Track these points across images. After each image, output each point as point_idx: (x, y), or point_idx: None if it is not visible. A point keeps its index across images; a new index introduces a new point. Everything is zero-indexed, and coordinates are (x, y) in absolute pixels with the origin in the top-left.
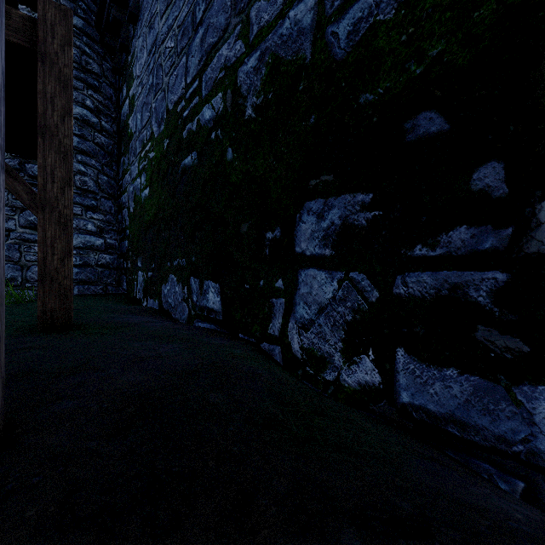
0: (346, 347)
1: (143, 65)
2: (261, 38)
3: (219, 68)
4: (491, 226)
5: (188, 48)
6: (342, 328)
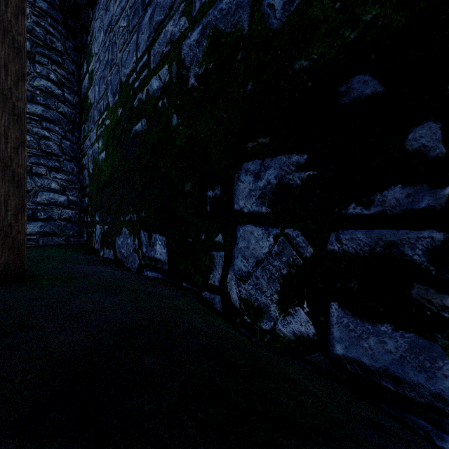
0: (281, 299)
1: (100, 43)
2: (203, 14)
3: (165, 43)
4: (427, 185)
5: (138, 26)
6: (278, 281)
